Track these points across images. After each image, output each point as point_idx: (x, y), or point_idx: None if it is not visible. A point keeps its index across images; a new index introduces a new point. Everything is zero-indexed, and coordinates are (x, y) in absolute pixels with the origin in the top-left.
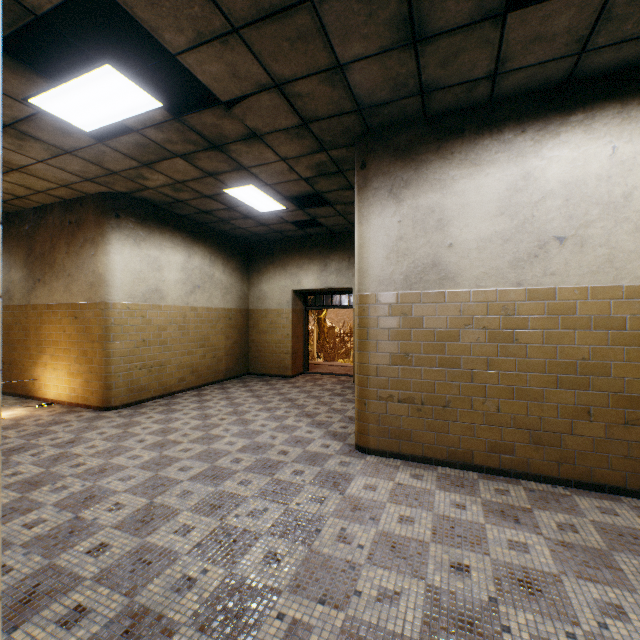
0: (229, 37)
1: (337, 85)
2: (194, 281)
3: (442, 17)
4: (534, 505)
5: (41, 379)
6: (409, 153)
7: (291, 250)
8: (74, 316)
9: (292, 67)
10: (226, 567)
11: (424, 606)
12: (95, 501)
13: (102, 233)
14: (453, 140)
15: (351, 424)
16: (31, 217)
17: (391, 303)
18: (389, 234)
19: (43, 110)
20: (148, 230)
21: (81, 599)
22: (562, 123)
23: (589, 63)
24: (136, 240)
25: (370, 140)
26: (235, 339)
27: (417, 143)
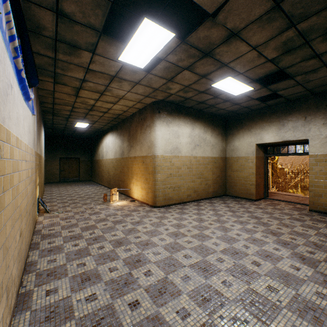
0: None
1: None
2: (195, 142)
3: None
4: None
5: (132, 189)
6: None
7: (255, 118)
8: (142, 162)
9: None
10: None
11: None
12: (139, 264)
13: (152, 121)
14: None
15: (317, 251)
16: (129, 119)
17: None
18: None
19: (124, 62)
20: (172, 117)
21: None
22: None
23: None
24: (167, 123)
25: None
26: (218, 174)
27: None
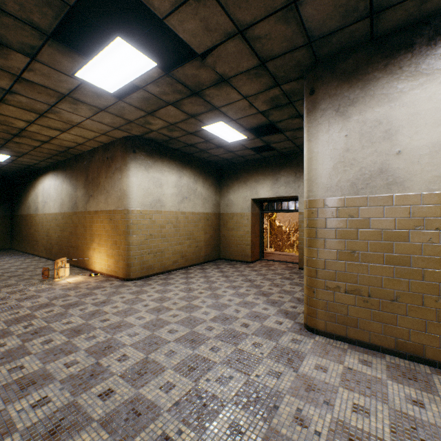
0: None
1: (291, 22)
2: (183, 194)
3: None
4: None
5: (92, 258)
6: (355, 74)
7: (250, 169)
8: (109, 218)
9: (252, 11)
10: (197, 431)
11: None
12: (110, 351)
13: (125, 163)
14: (401, 55)
15: (299, 305)
16: (87, 156)
17: (338, 207)
18: (336, 147)
19: (84, 81)
20: (153, 160)
21: (87, 440)
22: None
23: None
24: (146, 167)
25: (318, 69)
26: (211, 234)
27: (363, 64)
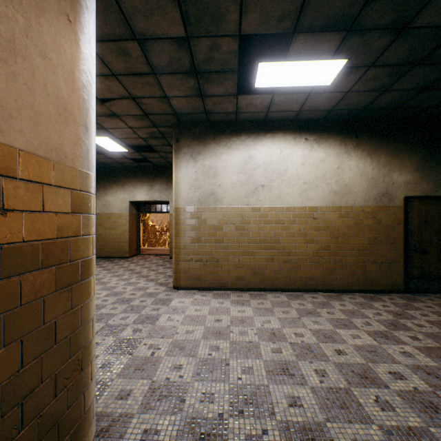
0: (110, 76)
1: (165, 103)
2: None
3: (213, 91)
4: (251, 298)
5: None
6: (201, 138)
7: (129, 175)
8: None
9: (142, 93)
10: (115, 336)
11: (203, 332)
12: None
13: None
14: (221, 135)
15: (170, 278)
16: None
17: (192, 212)
18: (191, 177)
19: None
20: None
21: None
22: (264, 136)
23: (271, 115)
24: None
25: (181, 128)
26: None
27: (204, 134)
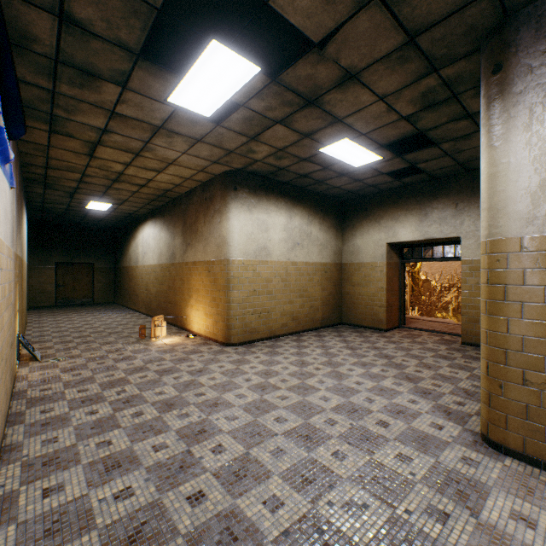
0: None
1: None
2: (294, 239)
3: None
4: None
5: (190, 316)
6: None
7: (385, 203)
8: (208, 270)
9: None
10: None
11: None
12: (204, 436)
13: (225, 204)
14: None
15: (468, 400)
16: (185, 199)
17: None
18: (545, 151)
19: (177, 106)
20: (257, 198)
21: None
22: None
23: None
24: (248, 207)
25: (509, 30)
26: (330, 291)
27: None
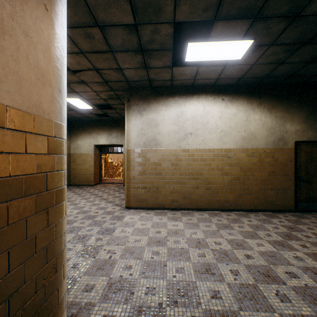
0: (79, 54)
1: (119, 73)
2: None
3: (154, 64)
4: (182, 216)
5: None
6: (145, 98)
7: (93, 126)
8: None
9: (103, 66)
10: (82, 244)
11: (147, 240)
12: None
13: None
14: (160, 97)
15: (123, 201)
16: None
17: (139, 152)
18: (138, 127)
19: None
20: None
21: None
22: (191, 97)
23: (197, 82)
24: None
25: (131, 91)
26: None
27: (148, 95)
